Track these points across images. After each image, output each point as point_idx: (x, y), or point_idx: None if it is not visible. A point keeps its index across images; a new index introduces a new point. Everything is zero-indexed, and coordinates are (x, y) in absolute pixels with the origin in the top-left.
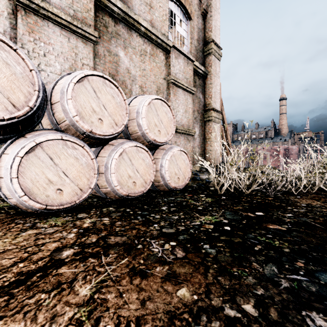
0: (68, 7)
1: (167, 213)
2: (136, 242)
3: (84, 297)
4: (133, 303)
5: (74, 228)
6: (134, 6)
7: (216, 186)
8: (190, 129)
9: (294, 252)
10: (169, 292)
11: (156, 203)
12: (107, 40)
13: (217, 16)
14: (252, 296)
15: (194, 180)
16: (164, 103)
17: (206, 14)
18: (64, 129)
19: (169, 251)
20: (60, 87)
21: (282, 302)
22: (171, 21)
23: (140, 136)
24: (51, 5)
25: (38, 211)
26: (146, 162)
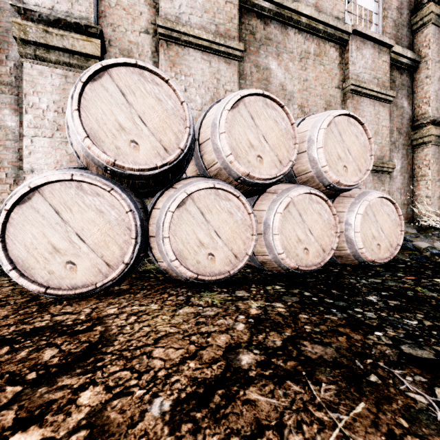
0: (209, 24)
1: (386, 311)
2: (360, 365)
3: None
4: None
5: (239, 313)
6: None
7: None
8: (384, 162)
9: None
10: None
11: (349, 287)
12: (254, 51)
13: None
14: None
15: (403, 249)
16: (354, 121)
17: None
18: (213, 174)
19: None
20: (210, 119)
21: None
22: None
23: (312, 177)
24: (192, 27)
25: (188, 281)
26: (324, 217)
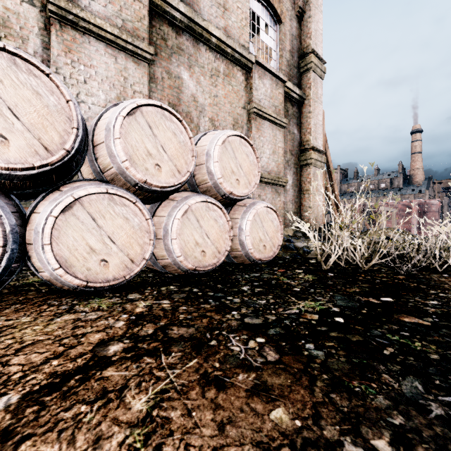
0: (115, 16)
1: (250, 296)
2: (208, 336)
3: (138, 413)
4: (207, 427)
5: (124, 313)
6: (202, 10)
7: (319, 258)
8: (280, 177)
9: (446, 360)
10: (258, 413)
11: (233, 281)
12: (166, 57)
13: (319, 16)
14: (386, 427)
15: (287, 249)
16: (245, 142)
17: (302, 14)
18: (110, 179)
19: (256, 351)
20: (105, 122)
21: (435, 439)
22: (253, 27)
23: (211, 187)
24: (93, 15)
25: (77, 289)
26: (220, 223)
